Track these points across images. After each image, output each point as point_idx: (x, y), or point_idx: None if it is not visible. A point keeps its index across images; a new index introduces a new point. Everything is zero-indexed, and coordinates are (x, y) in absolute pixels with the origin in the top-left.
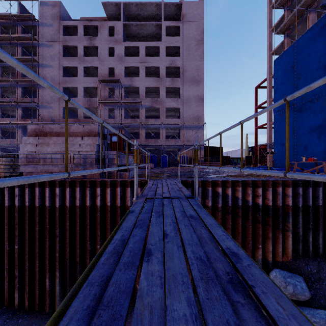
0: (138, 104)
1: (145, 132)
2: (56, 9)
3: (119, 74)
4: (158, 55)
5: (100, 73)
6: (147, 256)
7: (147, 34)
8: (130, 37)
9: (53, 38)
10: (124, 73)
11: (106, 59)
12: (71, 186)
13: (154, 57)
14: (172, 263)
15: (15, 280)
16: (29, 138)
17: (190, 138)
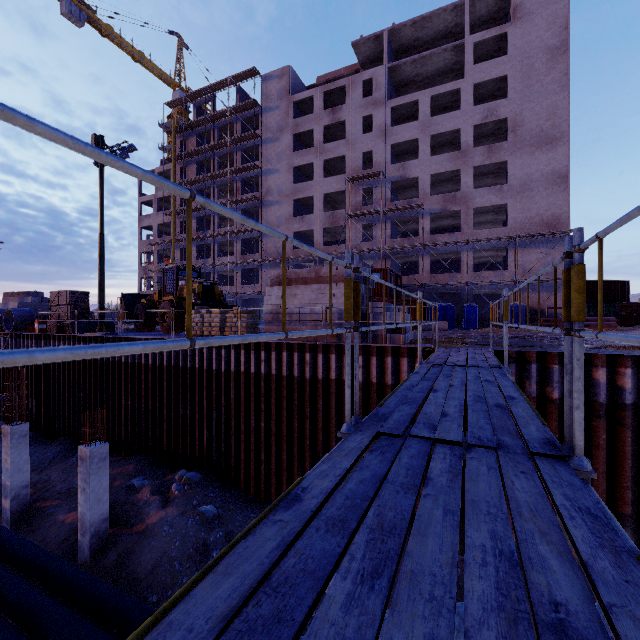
0: (416, 210)
1: (430, 261)
2: (284, 80)
3: (382, 161)
4: (457, 105)
5: (348, 166)
6: (433, 391)
7: (435, 70)
8: (401, 87)
9: (280, 127)
10: (390, 157)
11: (358, 139)
12: (324, 352)
13: (448, 114)
14: (453, 394)
15: (261, 465)
16: (273, 289)
17: (533, 267)
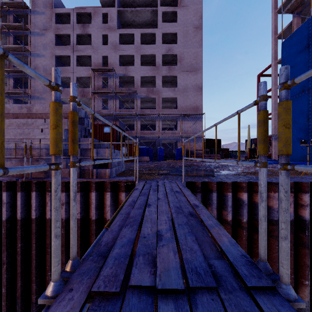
0: (133, 94)
1: (141, 124)
2: None
3: (114, 63)
4: (154, 43)
5: (93, 62)
6: None
7: (143, 21)
8: (125, 26)
9: (45, 26)
10: (118, 62)
11: (99, 47)
12: (24, 190)
13: (149, 45)
14: None
15: None
16: None
17: (188, 130)
